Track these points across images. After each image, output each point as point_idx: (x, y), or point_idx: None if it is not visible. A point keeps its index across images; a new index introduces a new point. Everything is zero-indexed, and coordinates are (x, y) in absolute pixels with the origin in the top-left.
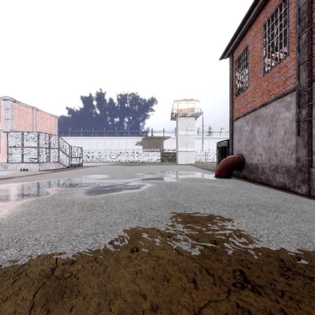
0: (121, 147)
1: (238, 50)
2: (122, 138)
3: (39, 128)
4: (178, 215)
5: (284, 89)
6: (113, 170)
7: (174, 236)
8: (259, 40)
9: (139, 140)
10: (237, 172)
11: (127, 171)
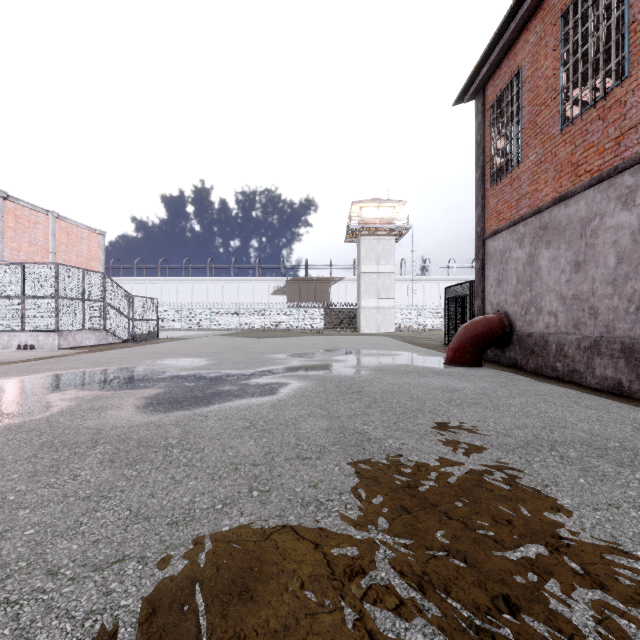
0: (243, 299)
1: (498, 80)
2: (244, 279)
3: (63, 257)
4: (373, 482)
5: (617, 157)
6: (222, 348)
7: (368, 570)
8: (550, 51)
9: (280, 283)
10: (496, 351)
11: (252, 350)
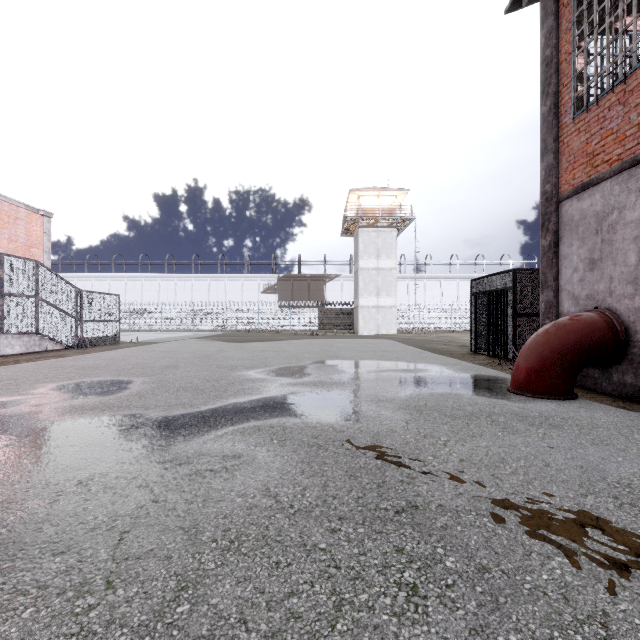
0: (231, 297)
1: None
2: (232, 276)
3: None
4: None
5: None
6: (185, 357)
7: None
8: None
9: (271, 281)
10: (588, 371)
11: (222, 361)
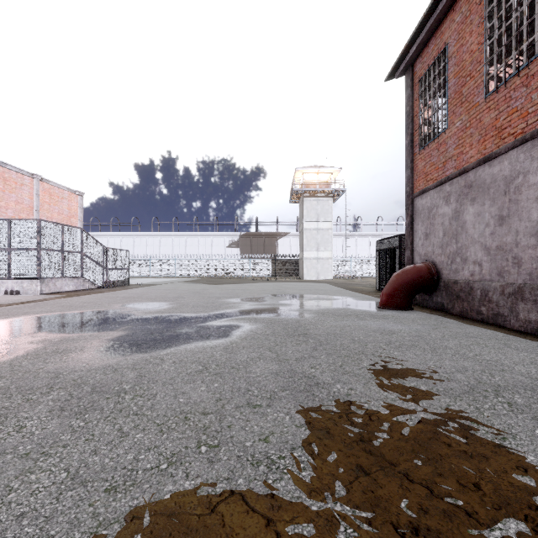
0: (203, 251)
1: (426, 57)
2: (204, 234)
3: (46, 215)
4: (325, 434)
5: None
6: (184, 293)
7: None
8: (475, 28)
9: (234, 238)
10: (424, 296)
11: (209, 295)
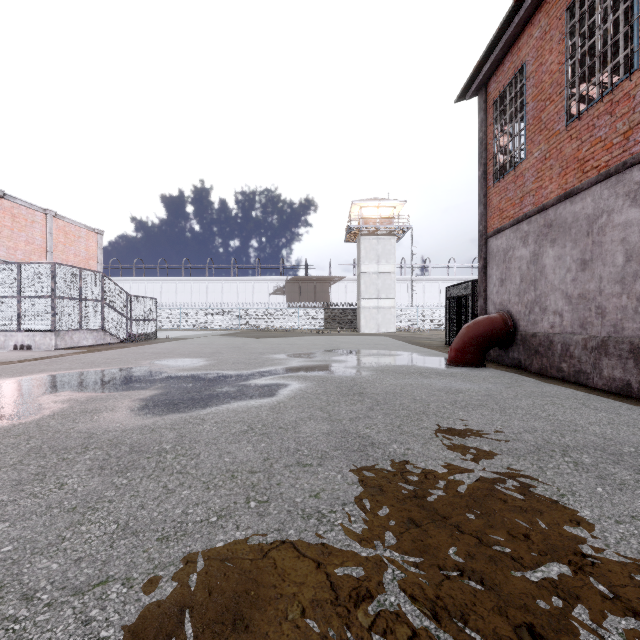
0: (243, 298)
1: (501, 76)
2: (244, 279)
3: (61, 257)
4: (378, 491)
5: (626, 153)
6: (221, 348)
7: (376, 594)
8: (555, 45)
9: (280, 283)
10: (499, 352)
11: (251, 350)
